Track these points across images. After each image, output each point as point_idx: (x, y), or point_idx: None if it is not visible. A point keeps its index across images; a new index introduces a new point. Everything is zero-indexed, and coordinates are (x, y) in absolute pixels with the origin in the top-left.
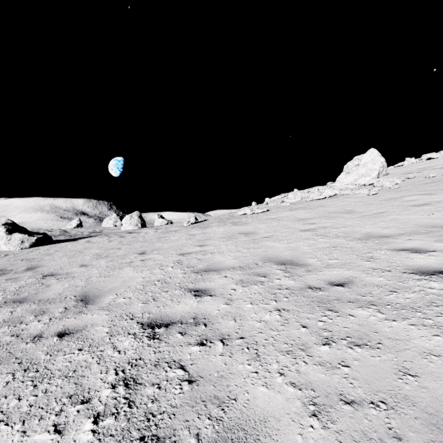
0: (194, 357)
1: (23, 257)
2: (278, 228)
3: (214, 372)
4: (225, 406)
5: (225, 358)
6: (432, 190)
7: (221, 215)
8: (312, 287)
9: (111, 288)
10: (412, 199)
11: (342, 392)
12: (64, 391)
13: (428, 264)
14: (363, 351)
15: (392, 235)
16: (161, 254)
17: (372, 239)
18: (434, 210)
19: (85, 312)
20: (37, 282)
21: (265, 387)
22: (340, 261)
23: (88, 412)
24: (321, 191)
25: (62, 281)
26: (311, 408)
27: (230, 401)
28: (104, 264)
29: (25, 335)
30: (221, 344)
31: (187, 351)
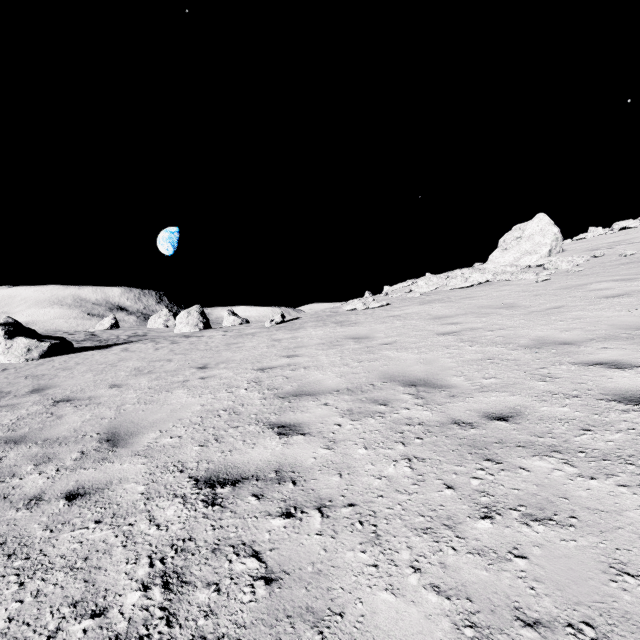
0: (275, 537)
1: (28, 373)
2: (404, 331)
3: (308, 563)
4: (325, 627)
5: (324, 540)
6: (632, 273)
7: (319, 311)
8: (459, 422)
9: (154, 422)
10: (602, 286)
11: (519, 605)
12: (66, 594)
13: (637, 387)
14: (547, 531)
15: (576, 341)
16: (231, 369)
17: (547, 347)
18: (637, 303)
19: (111, 459)
20: (45, 410)
21: (390, 593)
22: (500, 381)
23: (100, 633)
24: (466, 276)
25: (82, 410)
26: (467, 633)
27: (333, 617)
28: (146, 384)
29: (17, 496)
30: (319, 515)
31: (265, 527)
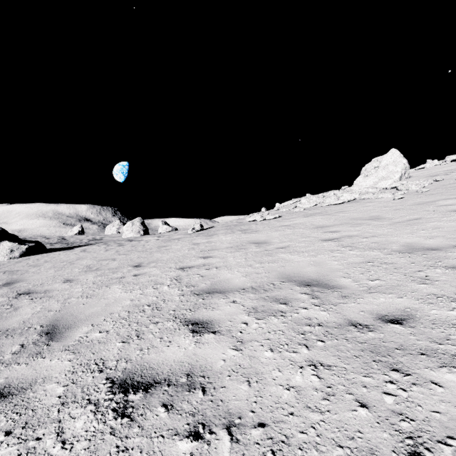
0: None
1: (7, 269)
2: (294, 237)
3: None
4: None
5: None
6: None
7: (228, 222)
8: (356, 324)
9: (89, 315)
10: (448, 203)
11: None
12: None
13: None
14: None
15: (442, 247)
16: (158, 267)
17: (417, 252)
18: None
19: (43, 354)
20: (7, 302)
21: None
22: (385, 282)
23: None
24: (339, 195)
25: (35, 302)
26: None
27: None
28: (92, 280)
29: None
30: (228, 438)
31: (171, 453)
